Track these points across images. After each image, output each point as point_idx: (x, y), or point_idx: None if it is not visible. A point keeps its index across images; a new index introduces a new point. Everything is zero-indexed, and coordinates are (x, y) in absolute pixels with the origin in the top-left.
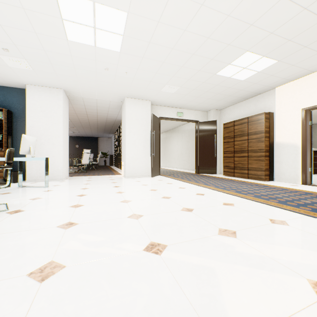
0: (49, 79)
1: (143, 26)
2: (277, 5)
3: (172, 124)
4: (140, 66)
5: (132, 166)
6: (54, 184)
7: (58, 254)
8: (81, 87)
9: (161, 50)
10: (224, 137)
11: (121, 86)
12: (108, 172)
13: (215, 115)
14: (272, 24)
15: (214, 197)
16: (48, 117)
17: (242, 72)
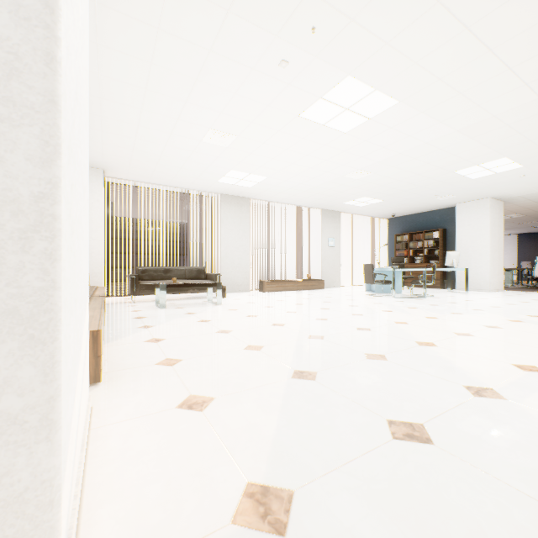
0: (472, 197)
1: (528, 153)
2: None
3: None
4: None
5: None
6: (475, 293)
7: (440, 305)
8: (508, 191)
9: None
10: None
11: None
12: None
13: None
14: None
15: None
16: (474, 229)
17: None
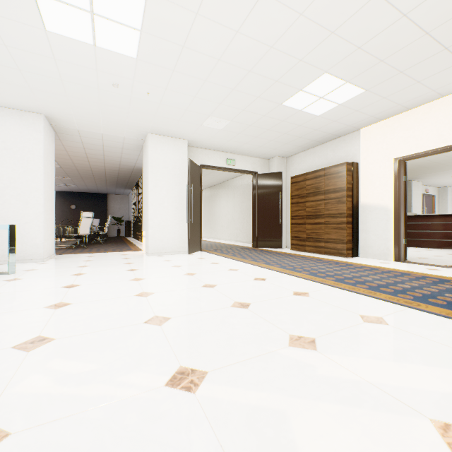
0: (18, 96)
1: (173, 19)
2: (368, 6)
3: (219, 176)
4: (169, 84)
5: (159, 238)
6: (27, 268)
7: (0, 408)
8: (76, 113)
9: (202, 60)
10: (292, 196)
11: (140, 115)
12: (122, 246)
13: (280, 165)
14: (360, 34)
15: (280, 283)
16: (18, 159)
17: (318, 104)
